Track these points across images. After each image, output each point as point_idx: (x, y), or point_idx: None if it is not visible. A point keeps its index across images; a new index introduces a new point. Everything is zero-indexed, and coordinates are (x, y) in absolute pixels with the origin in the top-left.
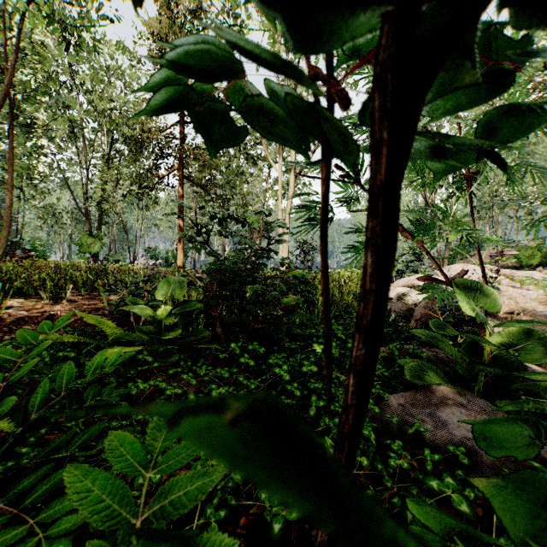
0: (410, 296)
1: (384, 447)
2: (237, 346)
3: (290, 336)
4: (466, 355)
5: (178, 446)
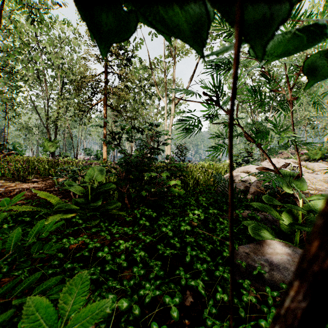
0: (245, 178)
1: (236, 283)
2: (138, 212)
3: (172, 204)
4: (287, 218)
5: (84, 309)
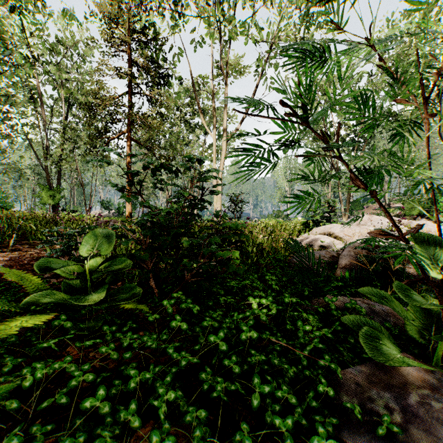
0: (328, 242)
1: None
2: (169, 304)
3: (225, 288)
4: (413, 315)
5: None
